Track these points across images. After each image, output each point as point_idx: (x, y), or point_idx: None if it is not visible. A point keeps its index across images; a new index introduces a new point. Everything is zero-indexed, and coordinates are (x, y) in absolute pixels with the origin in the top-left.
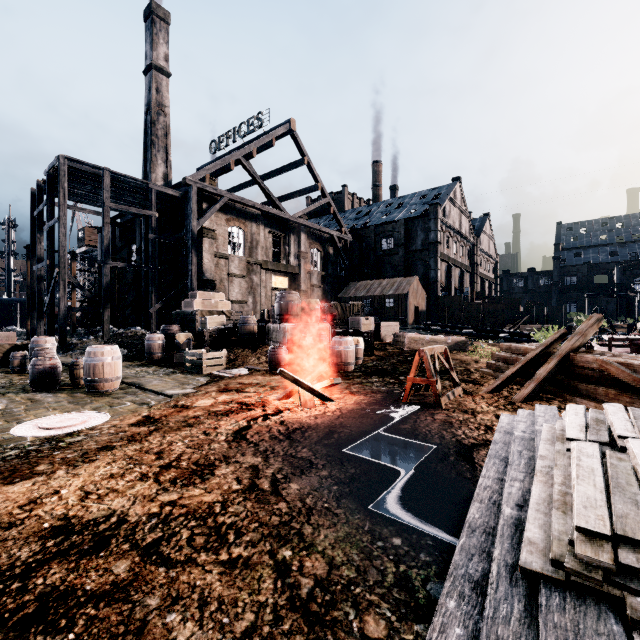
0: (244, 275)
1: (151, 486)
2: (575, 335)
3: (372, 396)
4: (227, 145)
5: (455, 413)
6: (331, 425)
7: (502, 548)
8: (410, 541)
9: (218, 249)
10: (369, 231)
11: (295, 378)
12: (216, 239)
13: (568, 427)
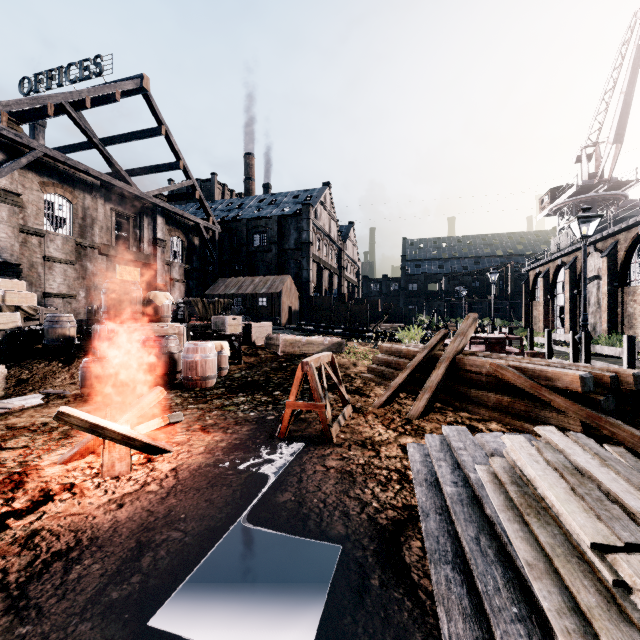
0: (72, 260)
1: None
2: (458, 336)
3: (235, 431)
4: (48, 88)
5: (352, 450)
6: (146, 523)
7: None
8: None
9: (26, 221)
10: (241, 224)
11: (92, 423)
12: (23, 207)
13: (561, 502)
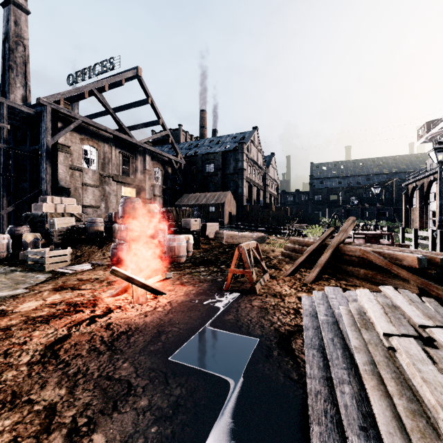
0: (97, 185)
1: None
2: (341, 232)
3: (200, 286)
4: (83, 79)
5: (267, 298)
6: (160, 323)
7: None
8: None
9: (73, 162)
10: (198, 158)
11: (128, 276)
12: (71, 154)
13: (375, 318)
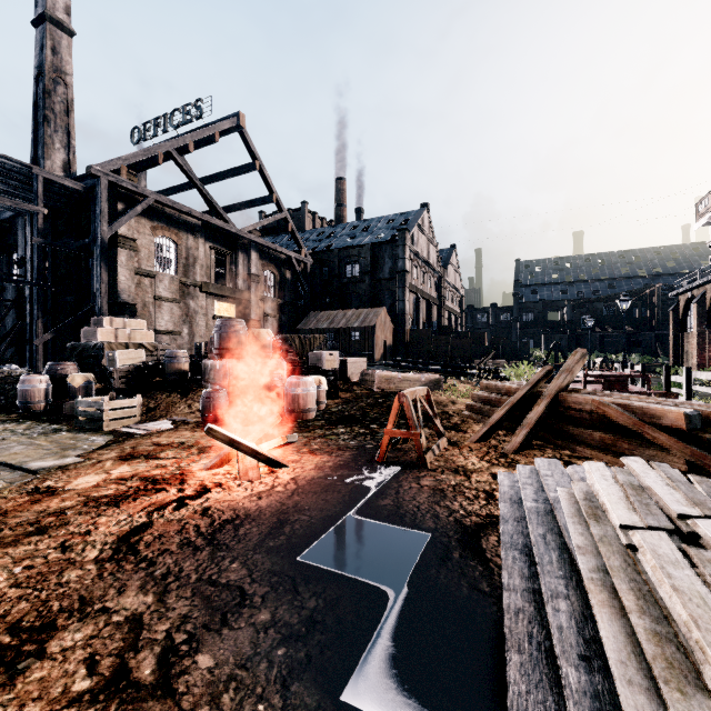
0: (177, 299)
1: None
2: (563, 372)
3: (339, 455)
4: (155, 135)
5: (444, 475)
6: (281, 509)
7: None
8: None
9: (140, 264)
10: (332, 255)
11: (231, 438)
12: (137, 251)
13: (610, 503)
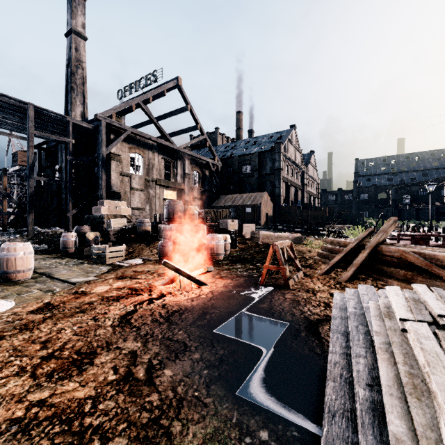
0: (143, 189)
1: (25, 382)
2: (380, 232)
3: (237, 280)
4: (130, 93)
5: (300, 292)
6: (204, 307)
7: (367, 442)
8: (276, 434)
9: (123, 169)
10: (234, 160)
11: (176, 267)
12: (121, 162)
13: (396, 307)
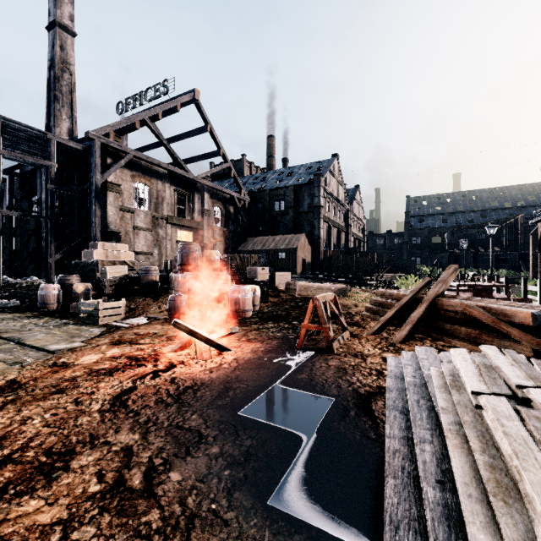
0: (150, 228)
1: None
2: (439, 282)
3: (268, 343)
4: (134, 107)
5: (347, 358)
6: (227, 380)
7: None
8: None
9: (123, 203)
10: (265, 194)
11: (190, 329)
12: (121, 193)
13: (466, 377)
